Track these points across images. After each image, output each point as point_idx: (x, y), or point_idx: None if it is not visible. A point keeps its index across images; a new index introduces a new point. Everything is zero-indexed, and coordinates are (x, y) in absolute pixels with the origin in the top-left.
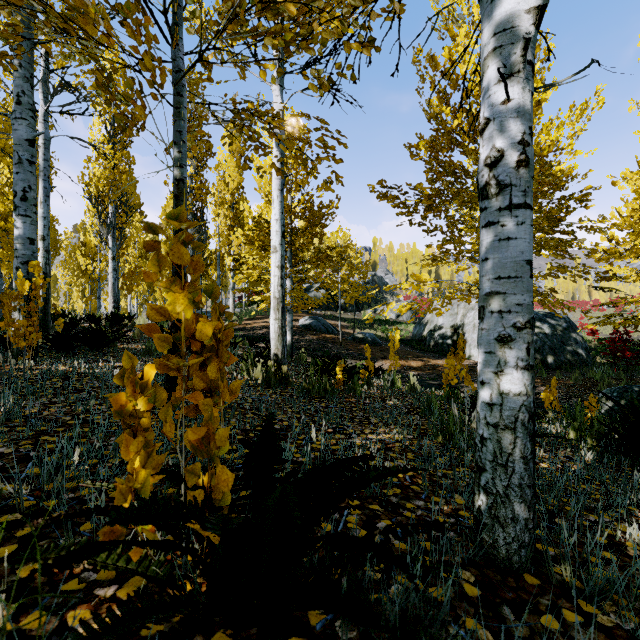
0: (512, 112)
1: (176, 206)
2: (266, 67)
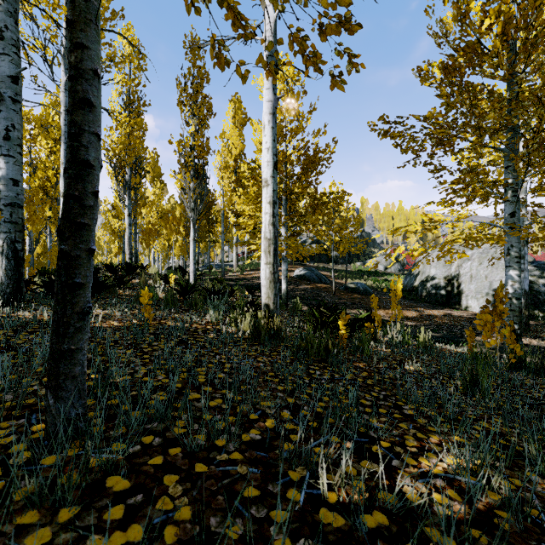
0: None
1: (72, 42)
2: None
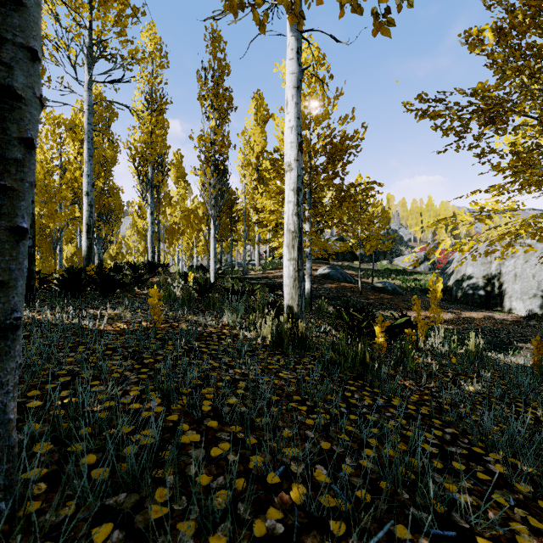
0: None
1: None
2: None
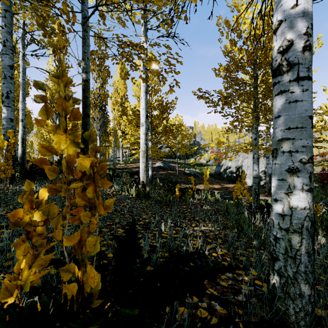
0: (299, 13)
1: (83, 95)
2: (135, 14)
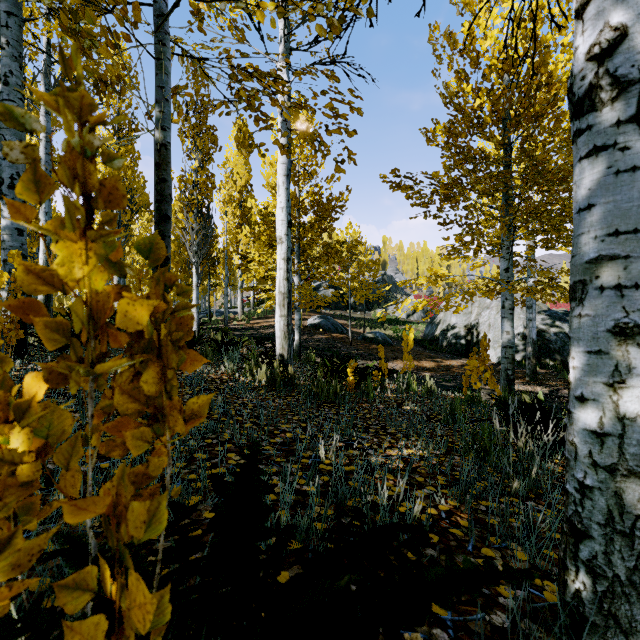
0: None
1: (157, 176)
2: (264, 6)
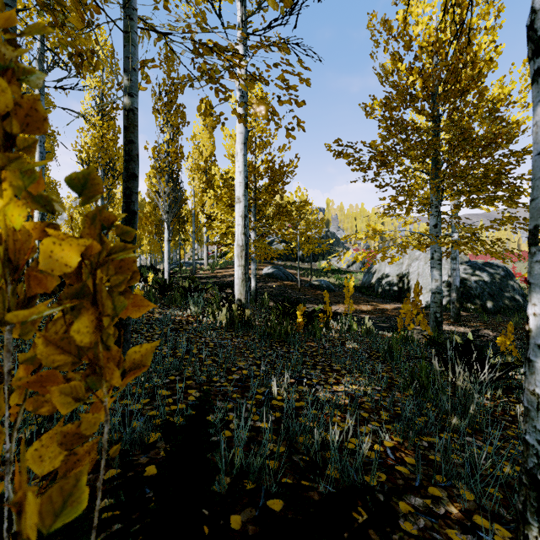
0: None
1: (125, 138)
2: None
